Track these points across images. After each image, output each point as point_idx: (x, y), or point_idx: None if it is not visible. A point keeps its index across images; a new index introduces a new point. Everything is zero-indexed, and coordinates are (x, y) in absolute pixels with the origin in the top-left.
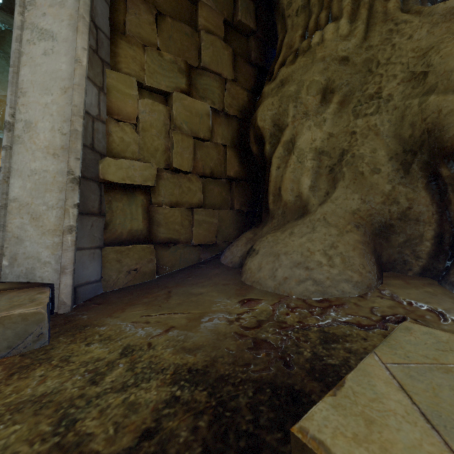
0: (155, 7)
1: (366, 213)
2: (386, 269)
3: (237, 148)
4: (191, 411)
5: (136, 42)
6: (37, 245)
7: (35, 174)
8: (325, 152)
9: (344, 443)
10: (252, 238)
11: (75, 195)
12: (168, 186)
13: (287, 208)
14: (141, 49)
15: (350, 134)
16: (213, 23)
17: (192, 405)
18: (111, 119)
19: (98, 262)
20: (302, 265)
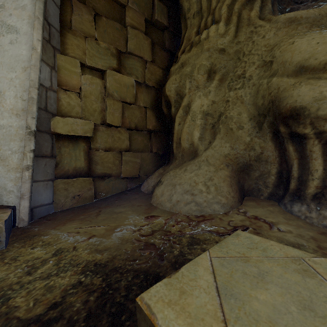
0: (94, 9)
1: (234, 157)
2: (247, 195)
3: (155, 109)
4: (87, 290)
5: (79, 35)
6: (4, 179)
7: (3, 128)
8: (209, 113)
9: (161, 306)
10: (162, 173)
11: (31, 143)
12: (103, 136)
13: (184, 152)
14: (83, 39)
15: (225, 102)
16: (137, 21)
17: (89, 287)
18: (61, 89)
19: (50, 190)
20: (189, 192)
